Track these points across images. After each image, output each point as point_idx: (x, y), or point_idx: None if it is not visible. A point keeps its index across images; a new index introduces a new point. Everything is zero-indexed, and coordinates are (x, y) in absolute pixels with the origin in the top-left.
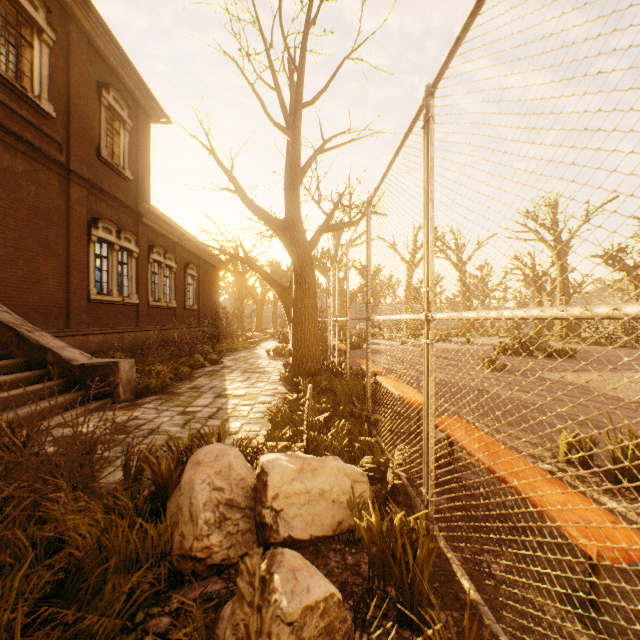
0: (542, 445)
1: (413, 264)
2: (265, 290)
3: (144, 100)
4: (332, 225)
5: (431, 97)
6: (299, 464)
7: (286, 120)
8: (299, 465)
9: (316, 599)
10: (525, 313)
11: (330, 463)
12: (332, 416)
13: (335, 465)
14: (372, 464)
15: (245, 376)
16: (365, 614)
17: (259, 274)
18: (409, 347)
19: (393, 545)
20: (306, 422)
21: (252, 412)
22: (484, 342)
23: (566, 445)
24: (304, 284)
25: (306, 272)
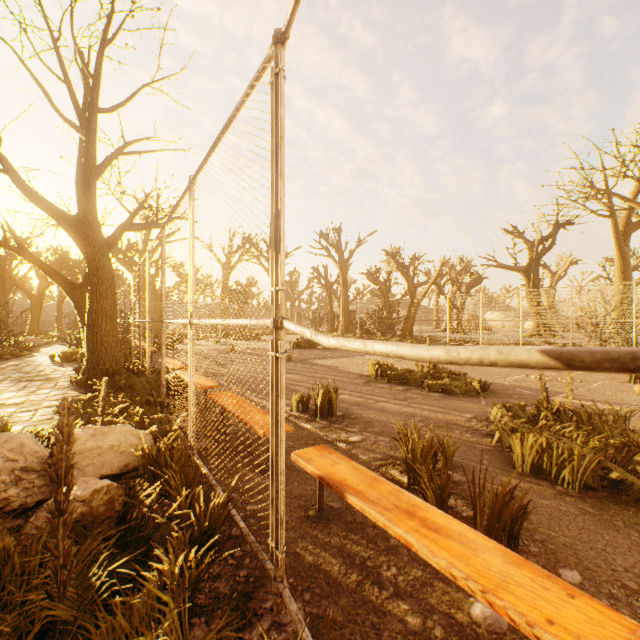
0: (289, 404)
1: (230, 267)
2: (46, 283)
3: None
4: (137, 224)
5: (193, 184)
6: (92, 431)
7: (79, 115)
8: (92, 432)
9: (102, 485)
10: (217, 322)
11: (120, 428)
12: (129, 406)
13: (124, 428)
14: (161, 433)
15: (21, 385)
16: (134, 484)
17: (39, 267)
18: (222, 346)
19: (159, 458)
20: (100, 408)
21: (36, 416)
22: (288, 339)
23: (297, 400)
24: (101, 285)
25: (104, 273)
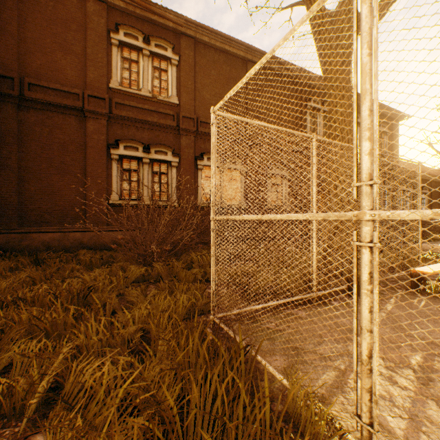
0: None
1: None
2: None
3: (395, 116)
4: None
5: None
6: None
7: None
8: None
9: (434, 251)
10: None
11: None
12: None
13: None
14: None
15: None
16: None
17: None
18: None
19: None
20: None
21: None
22: None
23: None
24: None
25: None
